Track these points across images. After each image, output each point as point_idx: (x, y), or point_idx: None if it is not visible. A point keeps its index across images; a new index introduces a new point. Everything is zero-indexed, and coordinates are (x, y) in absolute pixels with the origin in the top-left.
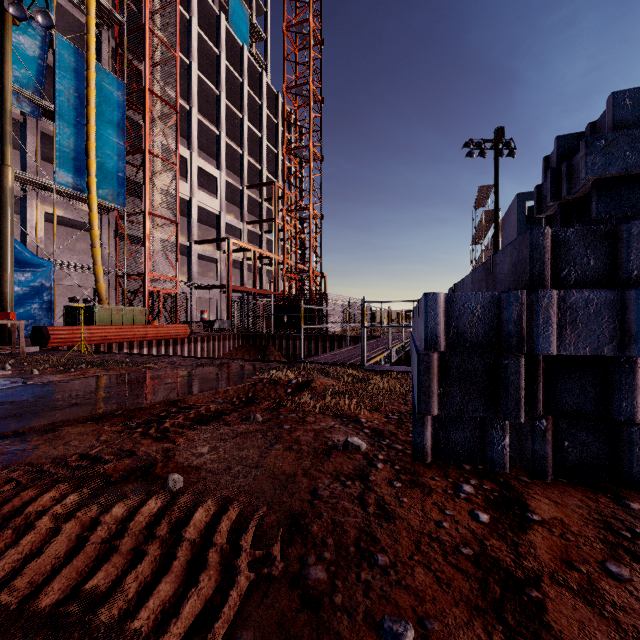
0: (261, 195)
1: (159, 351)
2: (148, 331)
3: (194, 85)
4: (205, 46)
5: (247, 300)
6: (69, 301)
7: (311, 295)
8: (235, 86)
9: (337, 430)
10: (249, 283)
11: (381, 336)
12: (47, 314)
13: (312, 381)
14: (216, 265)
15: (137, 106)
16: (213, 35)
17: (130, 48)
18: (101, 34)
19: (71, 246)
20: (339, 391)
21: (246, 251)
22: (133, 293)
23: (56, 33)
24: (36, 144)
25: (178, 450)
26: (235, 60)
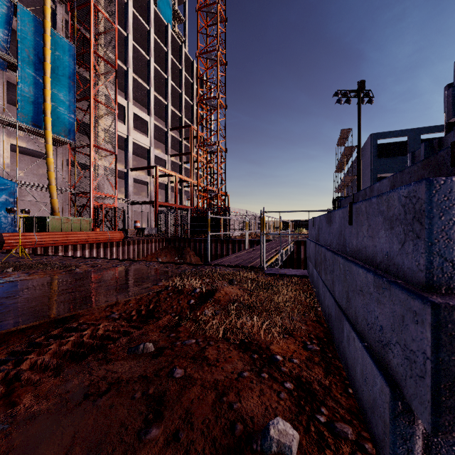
0: (181, 135)
1: (98, 252)
2: (89, 236)
3: (130, 51)
4: (139, 23)
5: (169, 212)
6: (7, 211)
7: (218, 209)
8: (162, 54)
9: (248, 387)
10: (172, 200)
11: (271, 240)
12: (11, 223)
13: (216, 290)
14: (147, 186)
15: (84, 64)
16: (145, 16)
17: (80, 20)
18: (57, 8)
19: (35, 171)
20: (244, 304)
21: (169, 176)
22: (81, 207)
23: (18, 3)
24: (3, 90)
25: (5, 430)
26: (162, 35)
